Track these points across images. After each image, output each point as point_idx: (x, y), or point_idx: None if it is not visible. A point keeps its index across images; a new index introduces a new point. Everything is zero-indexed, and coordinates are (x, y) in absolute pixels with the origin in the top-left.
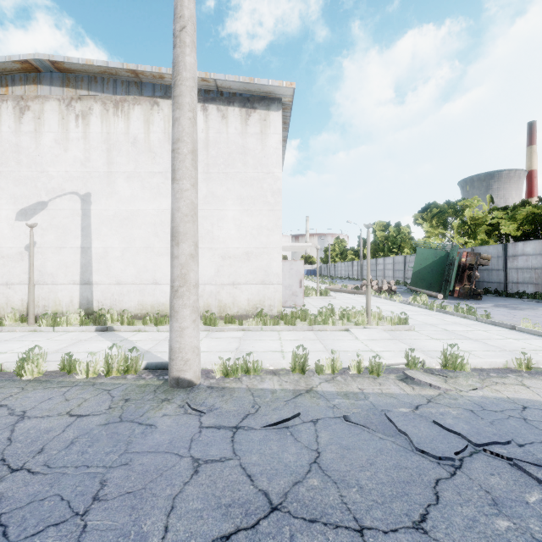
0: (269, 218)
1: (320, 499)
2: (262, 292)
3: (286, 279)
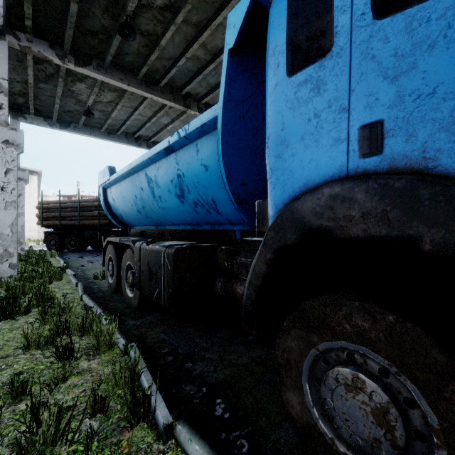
0: (32, 210)
1: (36, 247)
2: (29, 234)
3: (41, 230)
